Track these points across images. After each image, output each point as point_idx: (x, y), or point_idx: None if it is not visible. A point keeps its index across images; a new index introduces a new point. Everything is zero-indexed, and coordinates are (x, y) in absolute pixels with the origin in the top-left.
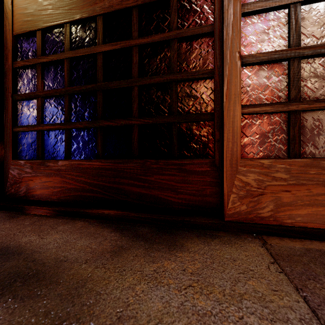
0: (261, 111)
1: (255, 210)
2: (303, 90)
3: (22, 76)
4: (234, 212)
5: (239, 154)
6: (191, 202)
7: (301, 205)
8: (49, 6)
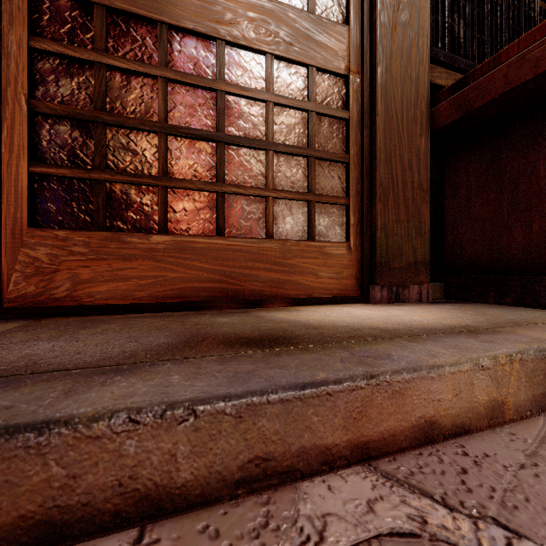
0: (58, 174)
1: (47, 291)
2: (111, 160)
3: None
4: (18, 295)
5: (25, 222)
6: None
7: (102, 282)
8: None
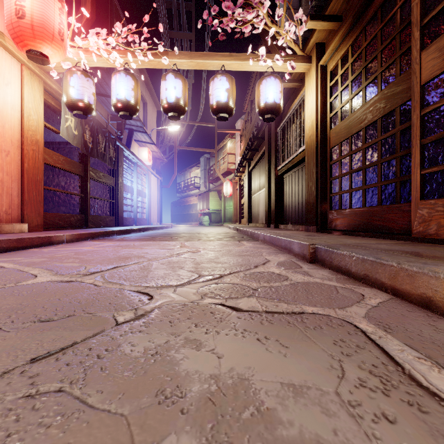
0: (432, 171)
1: (426, 230)
2: None
3: (333, 168)
4: (416, 231)
5: (419, 198)
6: (404, 229)
7: None
8: (343, 130)
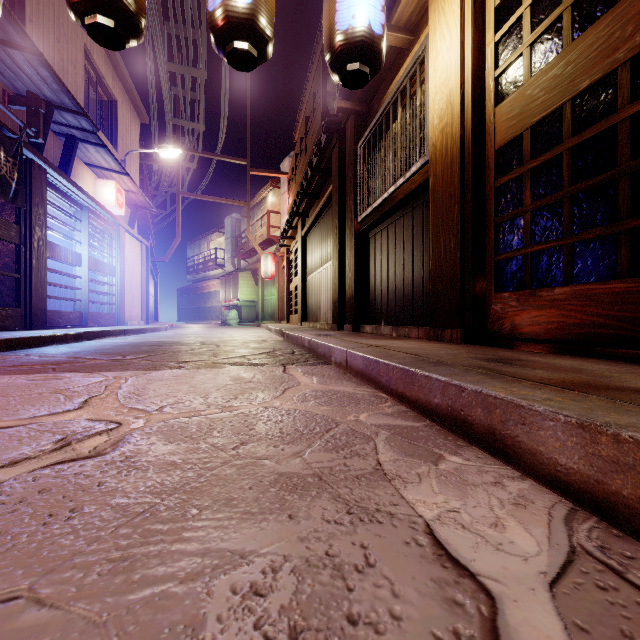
0: None
1: None
2: None
3: (504, 194)
4: None
5: None
6: None
7: None
8: (540, 94)
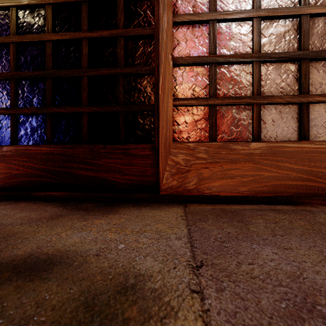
0: (188, 104)
1: (183, 185)
2: (219, 89)
3: None
4: (167, 186)
5: (171, 139)
6: (135, 182)
7: (216, 179)
8: None
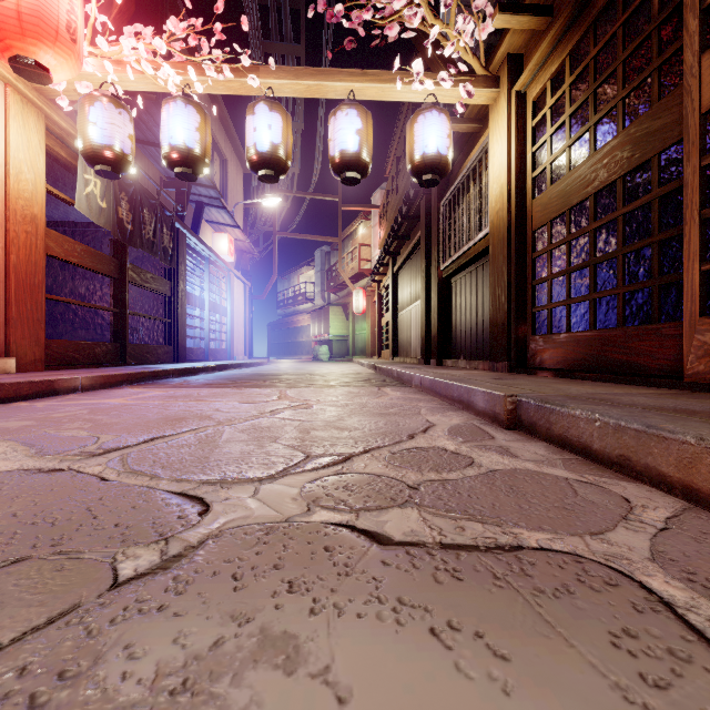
0: None
1: None
2: None
3: (538, 264)
4: (692, 372)
5: (697, 314)
6: (668, 367)
7: None
8: (555, 200)
